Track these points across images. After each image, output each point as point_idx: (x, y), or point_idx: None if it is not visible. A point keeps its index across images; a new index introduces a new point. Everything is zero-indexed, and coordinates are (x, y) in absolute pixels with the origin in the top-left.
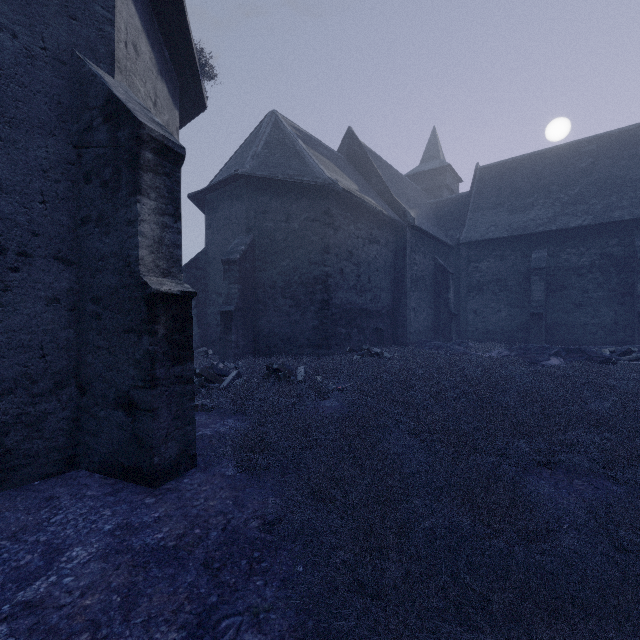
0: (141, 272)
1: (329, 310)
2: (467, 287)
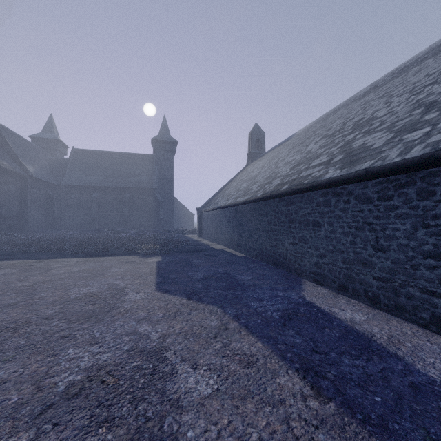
0: None
1: None
2: (65, 205)
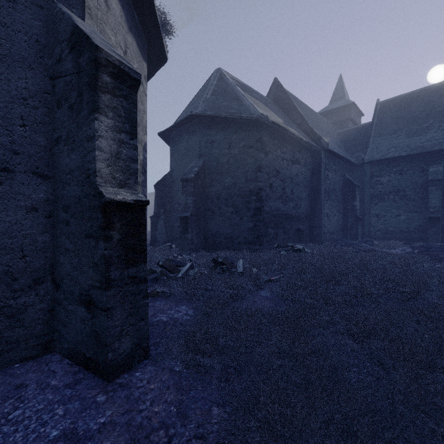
0: (98, 183)
1: (261, 215)
2: (370, 196)
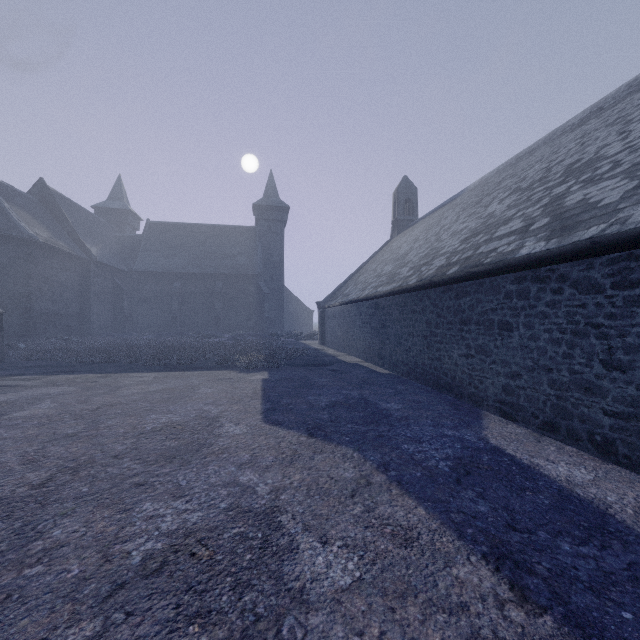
0: None
1: (32, 314)
2: (138, 299)
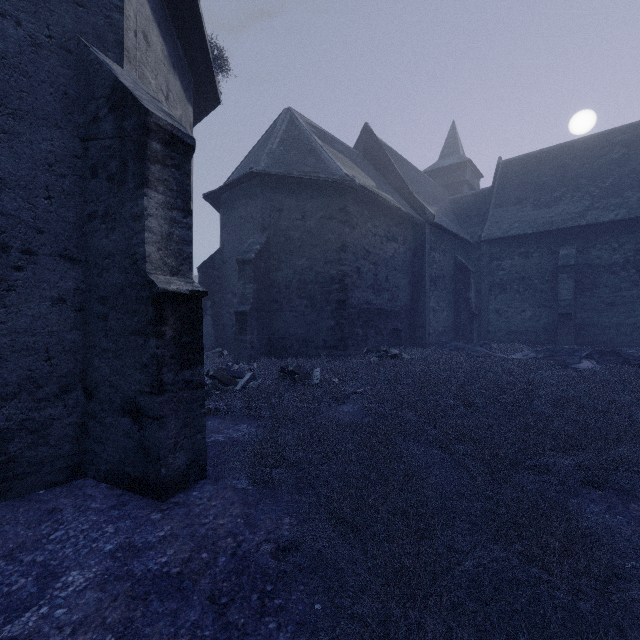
0: (148, 270)
1: (346, 310)
2: (489, 286)
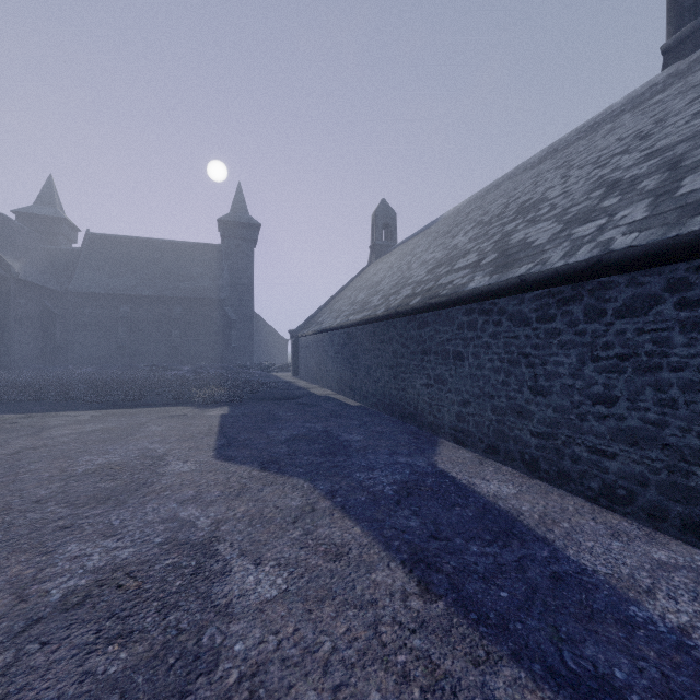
0: None
1: None
2: (75, 325)
